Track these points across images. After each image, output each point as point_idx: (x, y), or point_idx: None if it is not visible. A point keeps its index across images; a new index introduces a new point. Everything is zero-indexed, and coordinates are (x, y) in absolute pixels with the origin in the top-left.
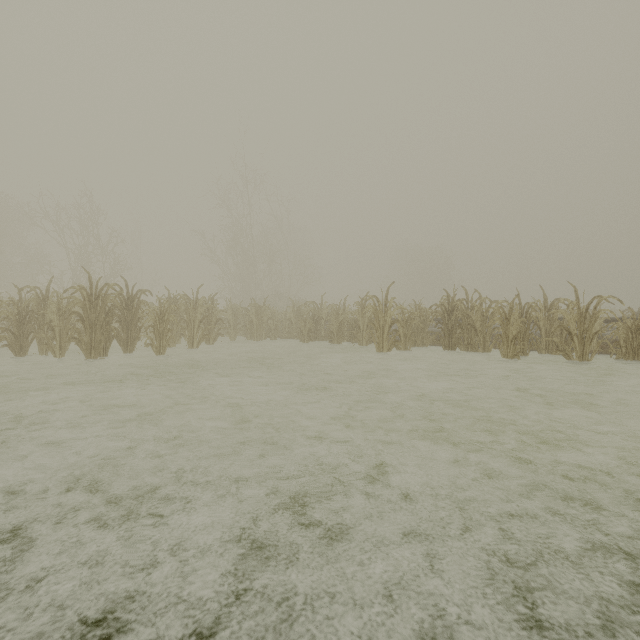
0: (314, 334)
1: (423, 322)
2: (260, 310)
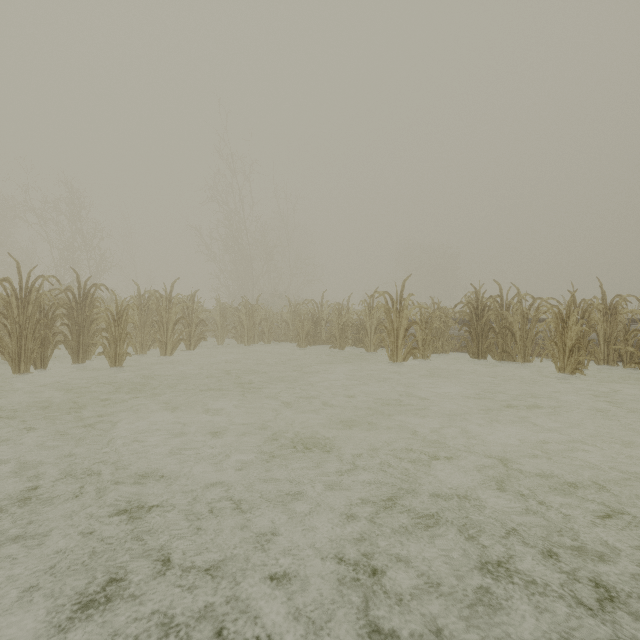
0: (313, 337)
1: (443, 324)
2: (251, 310)
